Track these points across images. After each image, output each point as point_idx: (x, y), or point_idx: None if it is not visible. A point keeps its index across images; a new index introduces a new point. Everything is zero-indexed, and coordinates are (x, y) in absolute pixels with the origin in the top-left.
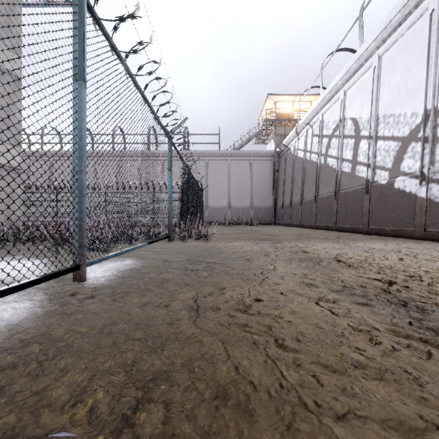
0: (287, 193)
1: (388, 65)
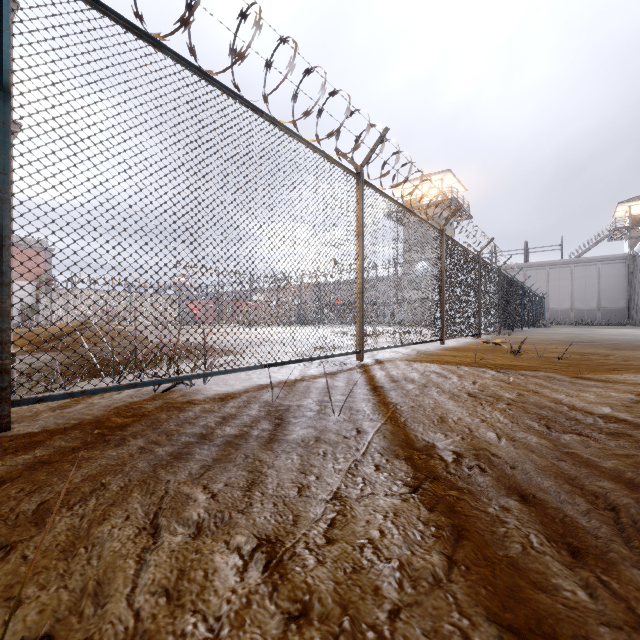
0: (636, 296)
1: None
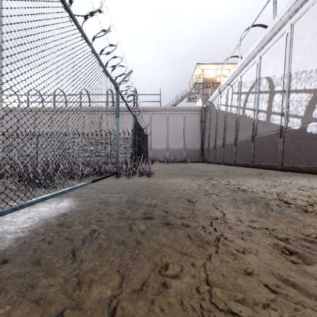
0: (211, 138)
1: (300, 31)
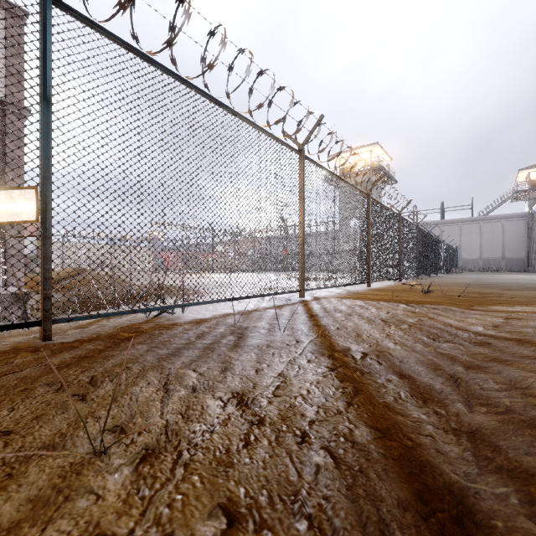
0: (534, 248)
1: None
